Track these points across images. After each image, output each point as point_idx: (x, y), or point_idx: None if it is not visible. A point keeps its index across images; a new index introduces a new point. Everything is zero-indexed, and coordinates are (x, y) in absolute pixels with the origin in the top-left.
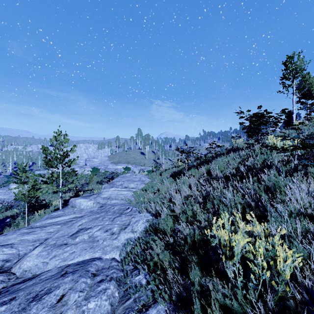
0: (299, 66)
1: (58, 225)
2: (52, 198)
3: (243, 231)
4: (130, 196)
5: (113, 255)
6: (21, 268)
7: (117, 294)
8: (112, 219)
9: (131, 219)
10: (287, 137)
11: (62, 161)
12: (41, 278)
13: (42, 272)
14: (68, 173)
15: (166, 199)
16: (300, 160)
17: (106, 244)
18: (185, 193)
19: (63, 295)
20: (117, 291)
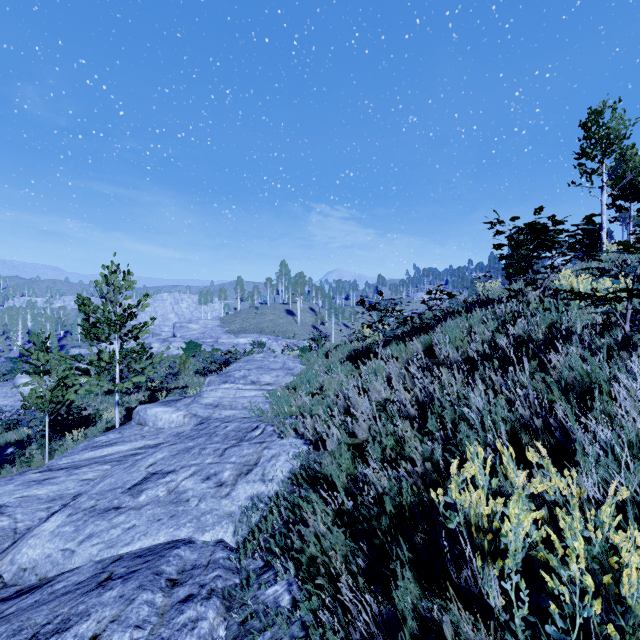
0: (614, 131)
1: (106, 464)
2: (103, 406)
3: (523, 492)
4: (262, 402)
5: (220, 533)
6: (16, 563)
7: (224, 631)
8: (220, 452)
9: (262, 451)
10: (608, 271)
11: (120, 327)
12: (54, 589)
13: (61, 572)
14: (132, 354)
15: (338, 408)
16: (634, 322)
17: (205, 509)
18: (379, 394)
19: (94, 636)
20: (225, 623)
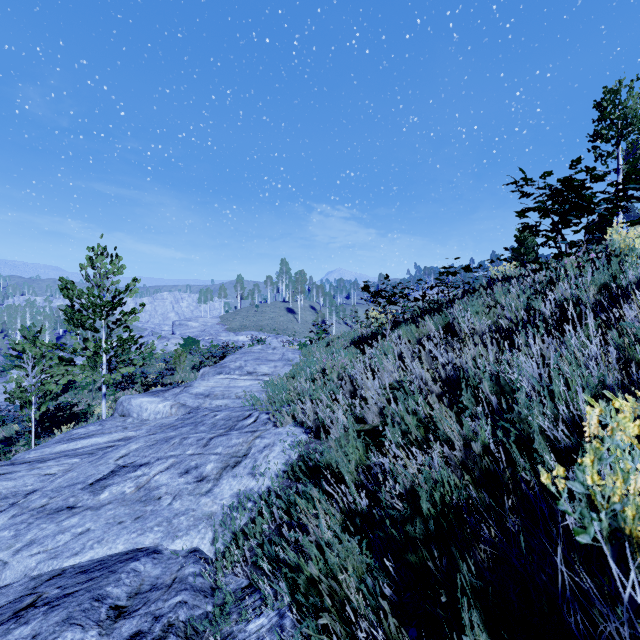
0: (631, 111)
1: (76, 457)
2: (96, 402)
3: None
4: (258, 391)
5: (195, 540)
6: None
7: None
8: (204, 442)
9: (254, 440)
10: None
11: (107, 313)
12: None
13: None
14: (119, 342)
15: (343, 393)
16: None
17: (179, 508)
18: (390, 376)
19: None
20: None
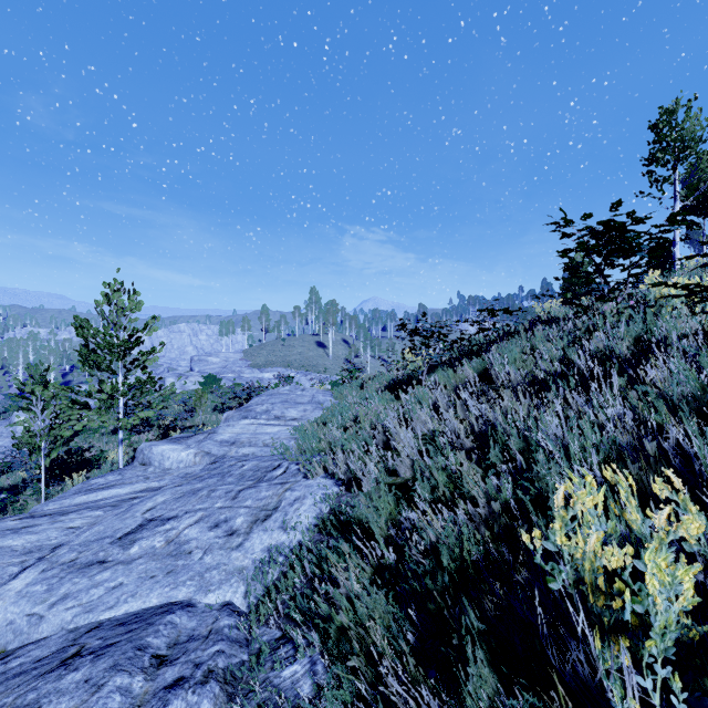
0: (689, 133)
1: (98, 509)
2: (109, 446)
3: (663, 537)
4: (287, 439)
5: (228, 594)
6: None
7: None
8: (233, 494)
9: (284, 493)
10: None
11: (124, 353)
12: (7, 667)
13: (25, 643)
14: (138, 384)
15: (375, 443)
16: None
17: (210, 563)
18: (425, 426)
19: None
20: None
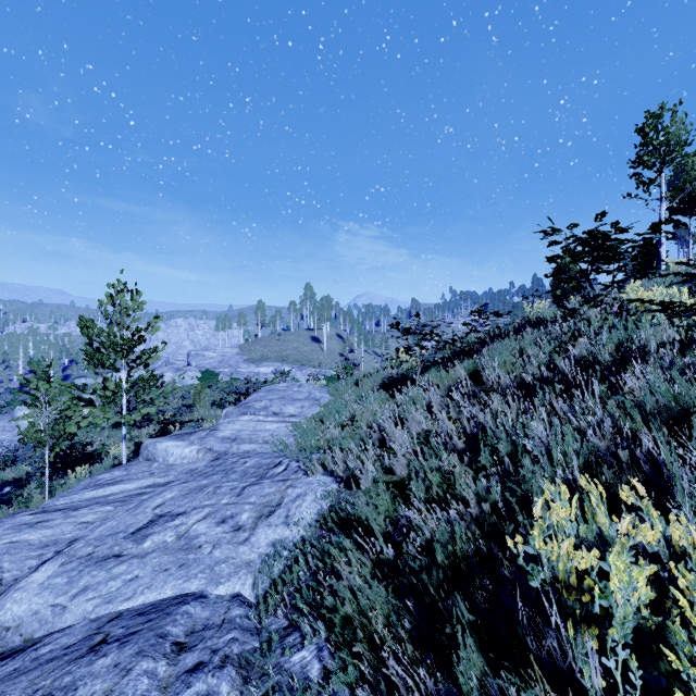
0: (674, 137)
1: (108, 505)
2: (110, 440)
3: (625, 541)
4: (286, 436)
5: (237, 586)
6: None
7: None
8: (238, 491)
9: (286, 490)
10: (695, 278)
11: (127, 352)
12: (39, 654)
13: (50, 632)
14: (141, 382)
15: (372, 441)
16: None
17: (219, 557)
18: (419, 426)
19: None
20: None
